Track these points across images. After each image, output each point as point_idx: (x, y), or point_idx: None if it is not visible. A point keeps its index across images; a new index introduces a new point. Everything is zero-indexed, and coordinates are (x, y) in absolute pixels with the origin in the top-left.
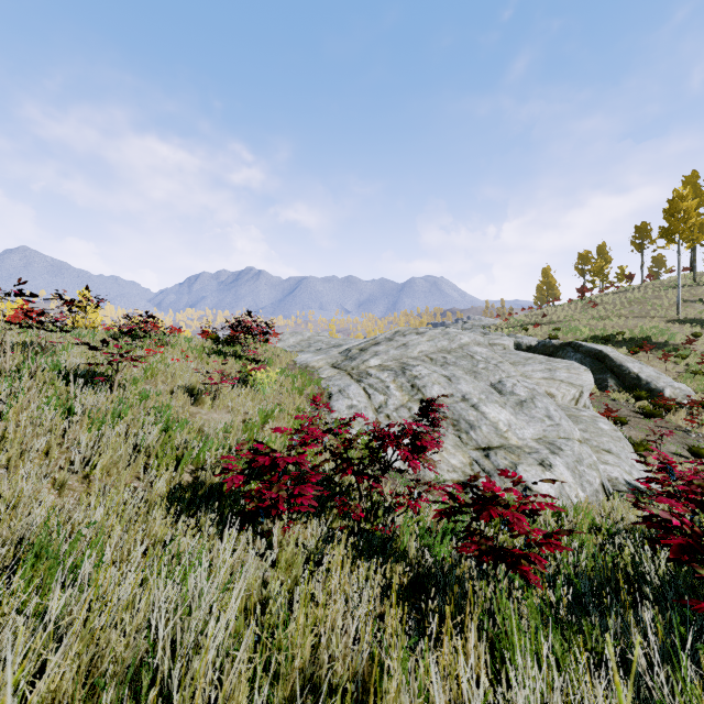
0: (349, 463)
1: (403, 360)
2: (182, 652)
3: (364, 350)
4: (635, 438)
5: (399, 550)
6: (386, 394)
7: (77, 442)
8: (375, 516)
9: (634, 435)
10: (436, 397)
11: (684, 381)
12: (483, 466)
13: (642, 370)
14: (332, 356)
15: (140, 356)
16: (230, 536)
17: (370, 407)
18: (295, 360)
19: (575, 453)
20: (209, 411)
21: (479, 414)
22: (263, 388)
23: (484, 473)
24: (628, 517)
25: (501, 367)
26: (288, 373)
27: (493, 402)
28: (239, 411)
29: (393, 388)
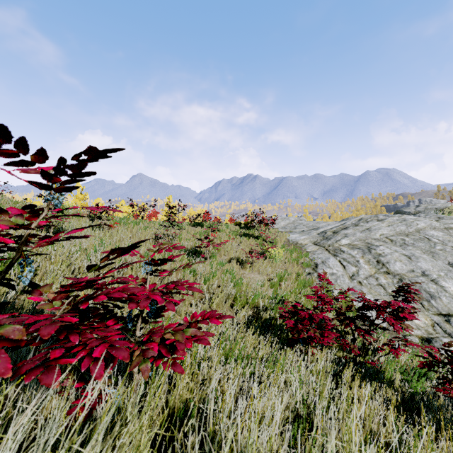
0: (350, 320)
1: (367, 240)
2: (320, 406)
3: (336, 232)
4: None
5: (389, 380)
6: (357, 266)
7: (202, 289)
8: (365, 353)
9: None
10: (398, 271)
11: None
12: (444, 329)
13: None
14: (313, 237)
15: (219, 244)
16: (288, 351)
17: (345, 275)
18: (288, 238)
19: None
20: (249, 273)
21: (438, 287)
22: (275, 259)
23: (445, 334)
24: None
25: None
26: (288, 249)
27: (452, 278)
28: (264, 274)
29: (362, 262)
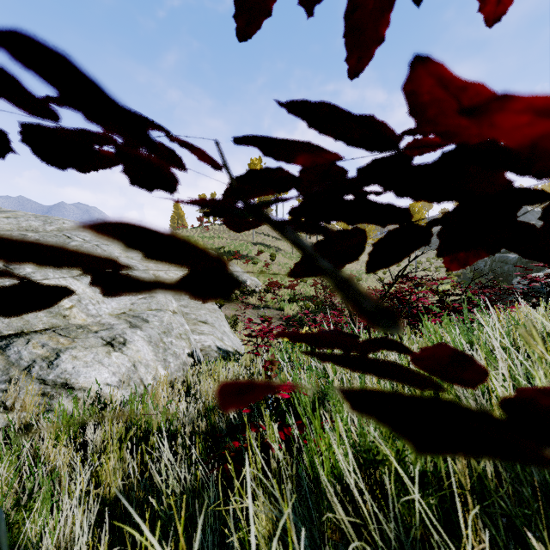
0: None
1: None
2: None
3: None
4: (229, 315)
5: None
6: None
7: None
8: None
9: (228, 313)
10: None
11: (257, 277)
12: None
13: (235, 268)
14: None
15: None
16: None
17: None
18: None
19: (164, 323)
20: None
21: None
22: None
23: None
24: (207, 389)
25: (102, 247)
26: None
27: (62, 272)
28: None
29: None
